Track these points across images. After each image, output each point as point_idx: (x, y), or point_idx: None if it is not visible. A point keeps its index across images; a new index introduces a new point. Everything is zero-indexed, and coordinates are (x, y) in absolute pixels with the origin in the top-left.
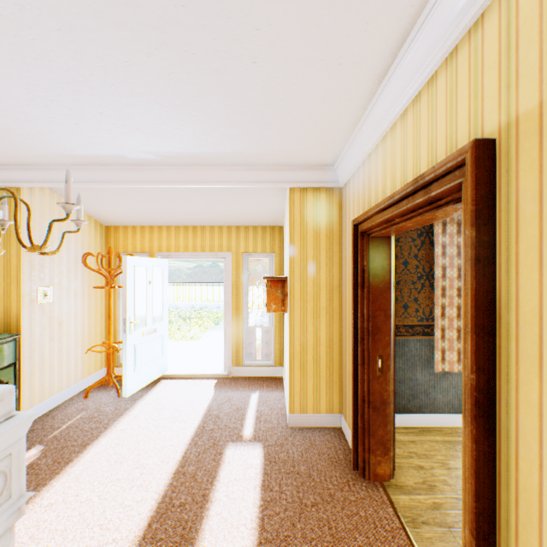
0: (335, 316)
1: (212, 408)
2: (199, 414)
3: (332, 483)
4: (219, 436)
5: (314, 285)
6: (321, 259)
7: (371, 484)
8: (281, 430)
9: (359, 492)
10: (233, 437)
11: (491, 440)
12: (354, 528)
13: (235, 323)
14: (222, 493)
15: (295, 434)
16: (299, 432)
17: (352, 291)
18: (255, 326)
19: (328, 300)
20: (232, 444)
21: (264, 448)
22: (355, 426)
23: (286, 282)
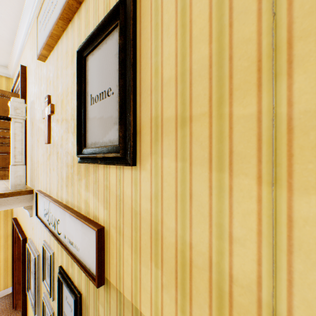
0: (10, 247)
1: None
2: None
3: None
4: None
5: None
6: (2, 225)
7: (19, 310)
8: None
9: None
10: None
11: (26, 295)
12: None
13: None
14: None
15: None
16: None
17: (12, 244)
18: None
19: (6, 241)
20: None
21: None
22: (13, 292)
23: None
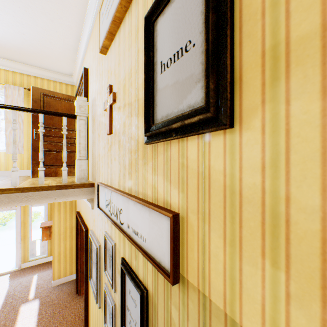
0: (74, 237)
1: (10, 291)
2: (3, 297)
3: (67, 302)
4: (16, 303)
5: (65, 227)
6: (68, 217)
7: (81, 296)
8: (49, 289)
9: (76, 301)
10: (24, 301)
11: (88, 283)
12: (71, 312)
13: (23, 241)
14: (20, 324)
15: (55, 288)
16: (57, 287)
17: (76, 235)
18: (36, 240)
19: (71, 232)
20: (23, 304)
21: (40, 300)
22: (77, 279)
23: (52, 227)
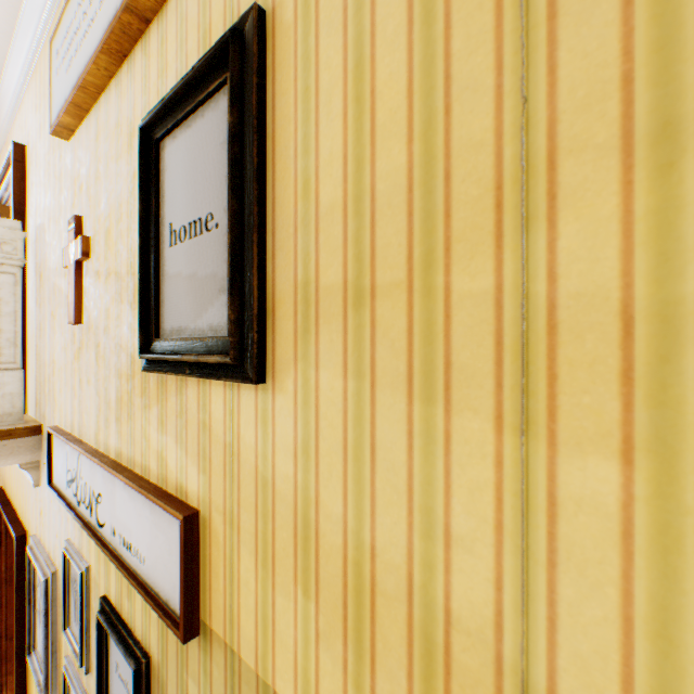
0: None
1: None
2: None
3: None
4: None
5: None
6: None
7: None
8: None
9: None
10: None
11: (26, 664)
12: None
13: None
14: None
15: None
16: None
17: None
18: None
19: None
20: None
21: None
22: None
23: None
